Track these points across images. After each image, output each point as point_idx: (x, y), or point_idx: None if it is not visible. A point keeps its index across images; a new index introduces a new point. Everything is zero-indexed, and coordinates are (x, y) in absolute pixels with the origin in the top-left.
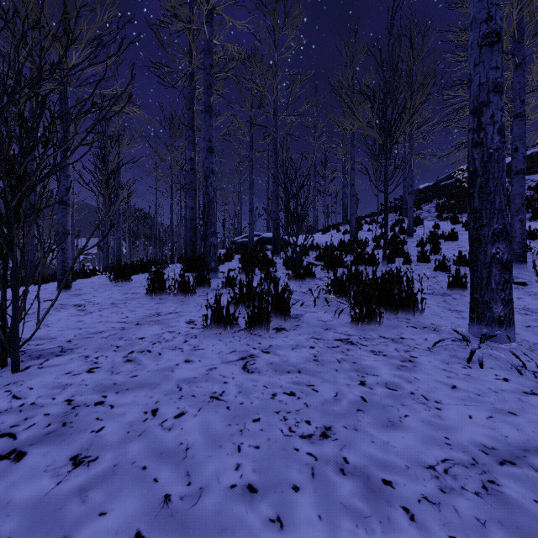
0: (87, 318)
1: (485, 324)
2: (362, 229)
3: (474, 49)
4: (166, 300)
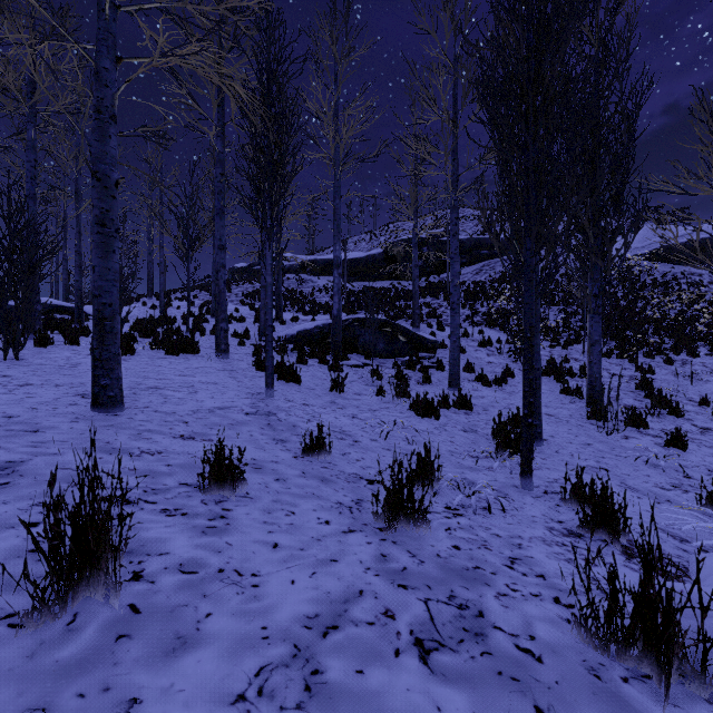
0: None
1: (219, 353)
2: (172, 305)
3: (216, 248)
4: (27, 348)
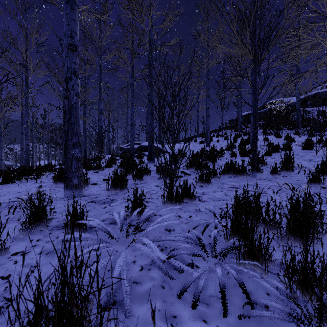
0: None
1: None
2: (212, 140)
3: None
4: None
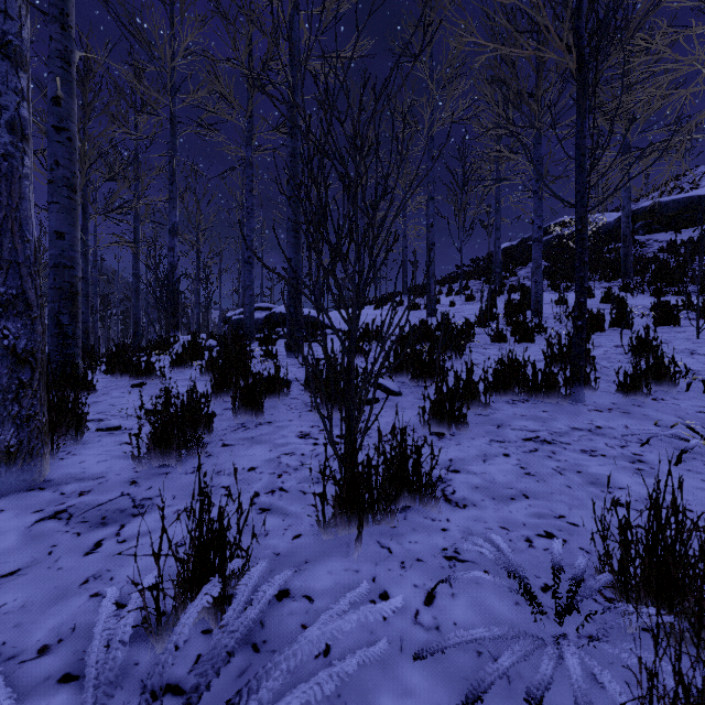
0: None
1: None
2: (439, 302)
3: None
4: None
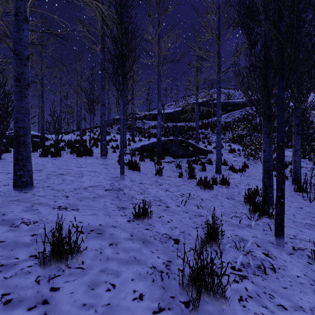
0: None
1: (102, 156)
2: (86, 134)
3: (101, 105)
4: (11, 153)
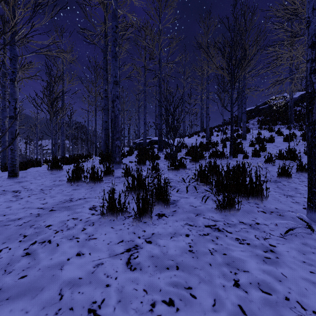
0: (15, 203)
1: None
2: (213, 134)
3: None
4: (80, 187)
